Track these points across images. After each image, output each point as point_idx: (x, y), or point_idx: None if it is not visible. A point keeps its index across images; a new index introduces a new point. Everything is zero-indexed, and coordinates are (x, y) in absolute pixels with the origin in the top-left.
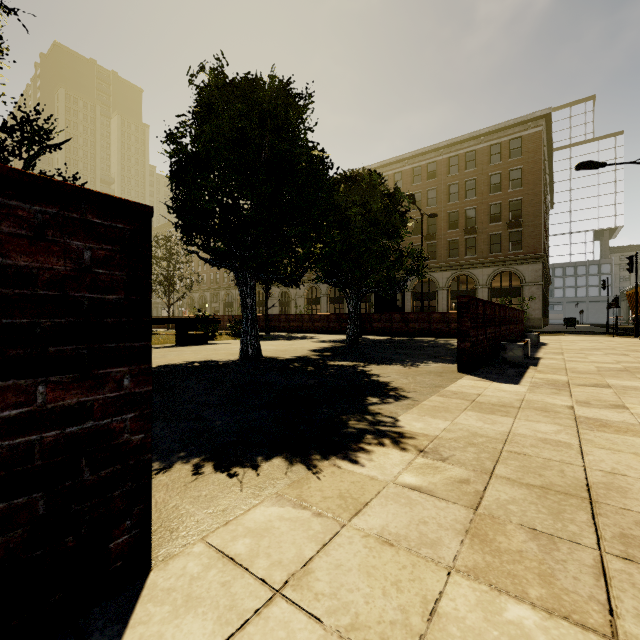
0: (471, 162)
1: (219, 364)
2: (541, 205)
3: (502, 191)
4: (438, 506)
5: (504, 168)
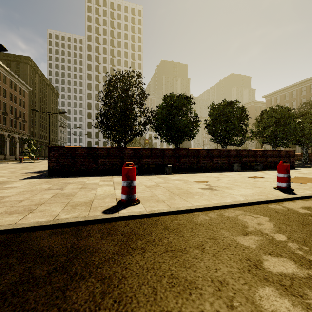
0: None
1: None
2: None
3: None
4: None
5: None
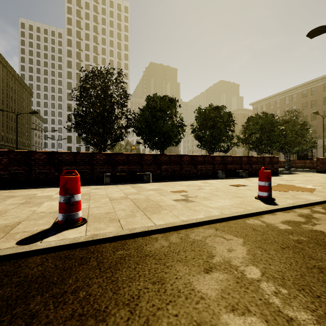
0: None
1: None
2: None
3: None
4: (299, 175)
5: None
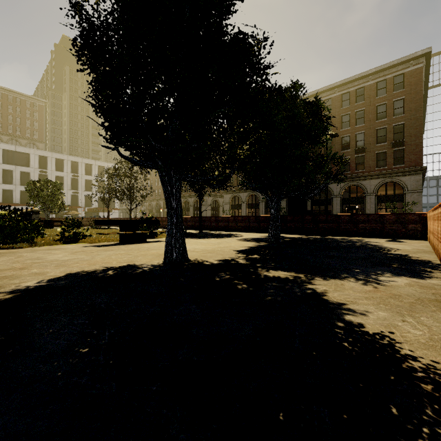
0: (359, 97)
1: (135, 273)
2: (422, 127)
3: (387, 118)
4: None
5: (389, 99)
